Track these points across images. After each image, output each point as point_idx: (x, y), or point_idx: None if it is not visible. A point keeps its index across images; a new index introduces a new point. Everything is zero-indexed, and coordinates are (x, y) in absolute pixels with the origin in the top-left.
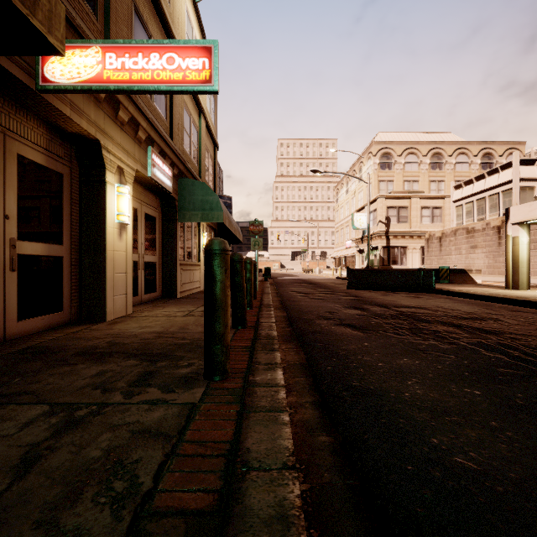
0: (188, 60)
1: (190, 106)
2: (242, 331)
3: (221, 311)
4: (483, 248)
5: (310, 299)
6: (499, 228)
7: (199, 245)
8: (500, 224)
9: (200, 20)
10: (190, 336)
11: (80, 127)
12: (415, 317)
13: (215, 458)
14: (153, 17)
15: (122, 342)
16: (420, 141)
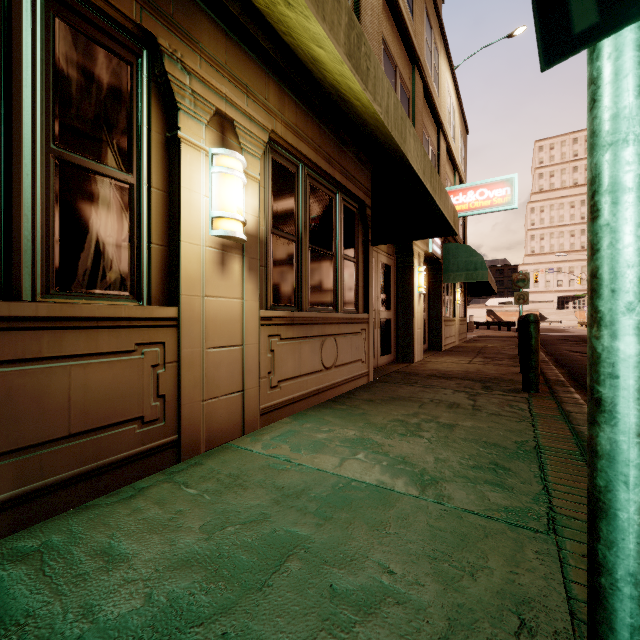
0: (494, 191)
1: (447, 171)
2: None
3: (535, 354)
4: None
5: None
6: None
7: (453, 301)
8: None
9: (455, 83)
10: (490, 375)
11: None
12: None
13: (552, 409)
14: (429, 120)
15: (446, 373)
16: None
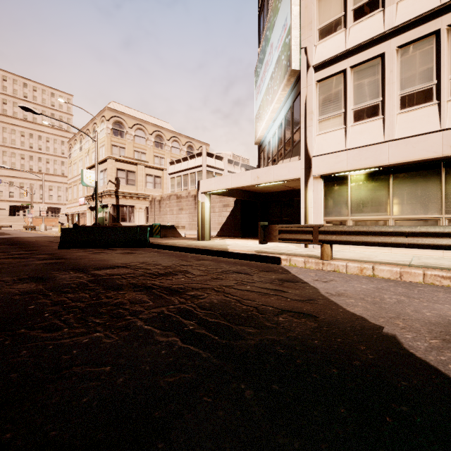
0: None
1: None
2: None
3: None
4: (187, 210)
5: None
6: (195, 197)
7: None
8: (196, 194)
9: None
10: None
11: None
12: (109, 283)
13: None
14: None
15: None
16: (147, 121)
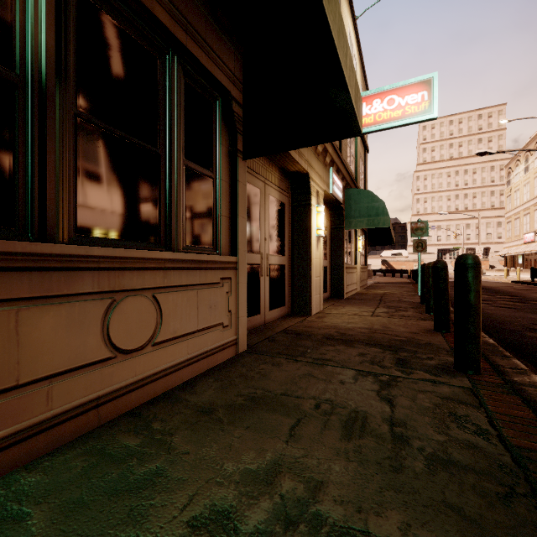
0: (407, 98)
1: None
2: (449, 335)
3: (475, 316)
4: None
5: (495, 308)
6: None
7: (355, 248)
8: None
9: (357, 34)
10: (400, 335)
11: (300, 167)
12: None
13: (535, 428)
14: None
15: (346, 333)
16: None
